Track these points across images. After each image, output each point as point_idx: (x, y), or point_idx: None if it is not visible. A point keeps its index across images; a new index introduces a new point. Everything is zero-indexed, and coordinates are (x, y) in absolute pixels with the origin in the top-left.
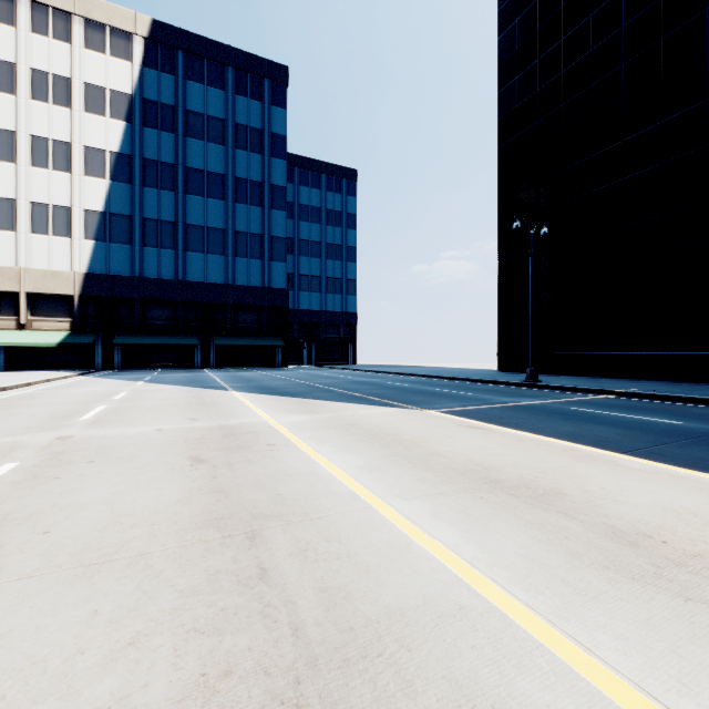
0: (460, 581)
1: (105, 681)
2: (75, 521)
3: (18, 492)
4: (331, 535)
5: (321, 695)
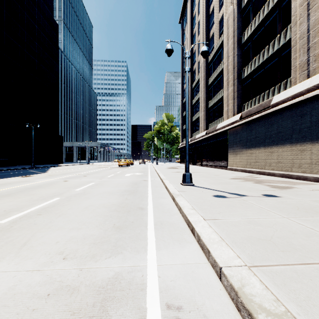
0: (5, 189)
1: (43, 189)
2: (25, 199)
3: (23, 206)
4: (0, 193)
5: (32, 188)
